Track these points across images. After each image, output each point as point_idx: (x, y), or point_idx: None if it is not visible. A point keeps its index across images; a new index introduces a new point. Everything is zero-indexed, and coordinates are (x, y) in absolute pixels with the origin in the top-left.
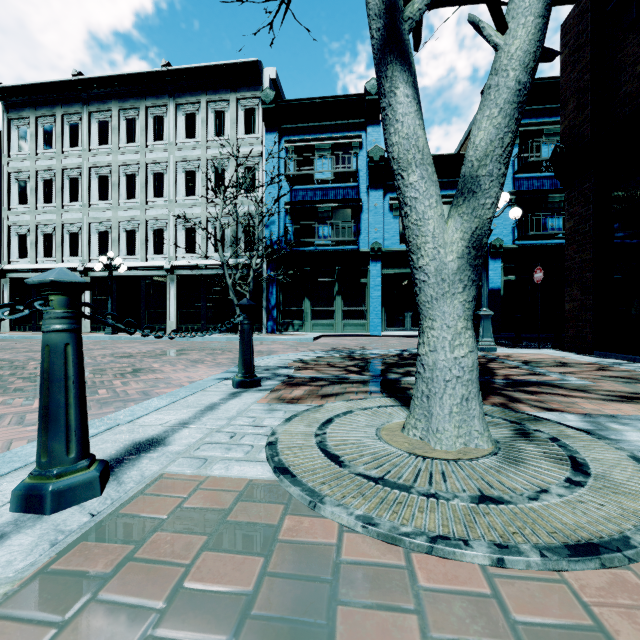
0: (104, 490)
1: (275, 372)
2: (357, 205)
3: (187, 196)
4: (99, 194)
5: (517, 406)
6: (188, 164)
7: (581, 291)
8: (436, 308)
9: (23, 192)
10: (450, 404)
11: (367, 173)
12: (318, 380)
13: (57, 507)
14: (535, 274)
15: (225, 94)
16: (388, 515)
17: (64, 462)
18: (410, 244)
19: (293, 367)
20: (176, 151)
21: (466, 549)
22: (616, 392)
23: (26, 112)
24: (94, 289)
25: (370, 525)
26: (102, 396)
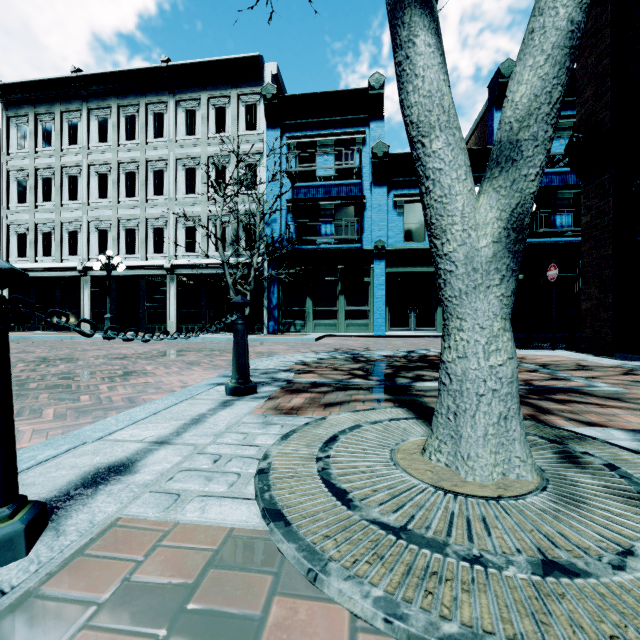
0: (34, 546)
1: (274, 376)
2: (360, 202)
3: (187, 194)
4: (98, 192)
5: (549, 418)
6: (188, 161)
7: (599, 289)
8: (466, 304)
9: (22, 191)
10: (485, 424)
11: (371, 170)
12: (320, 386)
13: None
14: (549, 271)
15: (226, 90)
16: (420, 598)
17: None
18: (432, 227)
19: (293, 370)
20: (176, 148)
21: None
22: None
23: (25, 110)
24: (93, 289)
25: (396, 618)
26: (83, 403)
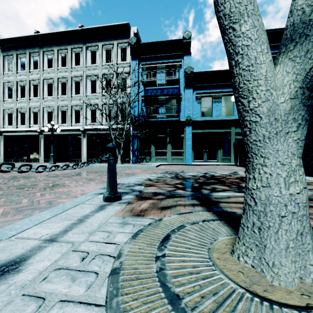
0: None
1: (132, 188)
2: (179, 97)
3: (92, 93)
4: (48, 93)
5: None
6: (92, 77)
7: (309, 140)
8: (269, 146)
9: (10, 92)
10: (286, 239)
11: (184, 80)
12: (158, 194)
13: None
14: None
15: (111, 41)
16: None
17: None
18: (240, 89)
19: (143, 184)
20: (86, 70)
21: None
22: None
23: (12, 52)
24: (45, 141)
25: None
26: (22, 205)
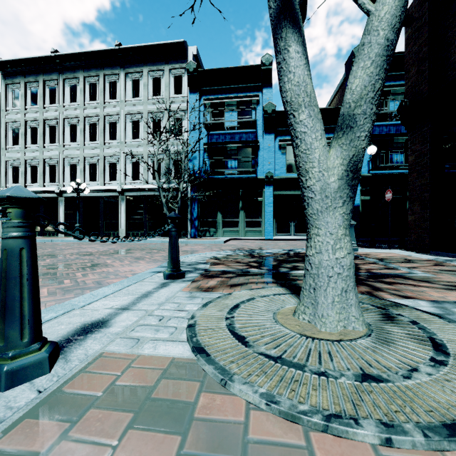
0: (53, 368)
1: (196, 267)
2: (255, 145)
3: (133, 139)
4: (70, 137)
5: (379, 294)
6: (134, 116)
7: (420, 207)
8: (321, 219)
9: (16, 136)
10: (332, 295)
11: (263, 122)
12: (227, 273)
13: (10, 384)
14: (386, 194)
15: (160, 65)
16: (287, 393)
17: (18, 346)
18: (300, 169)
19: (209, 263)
20: (125, 106)
21: (357, 428)
22: (453, 283)
23: (18, 79)
24: (67, 206)
25: (272, 403)
26: (66, 285)
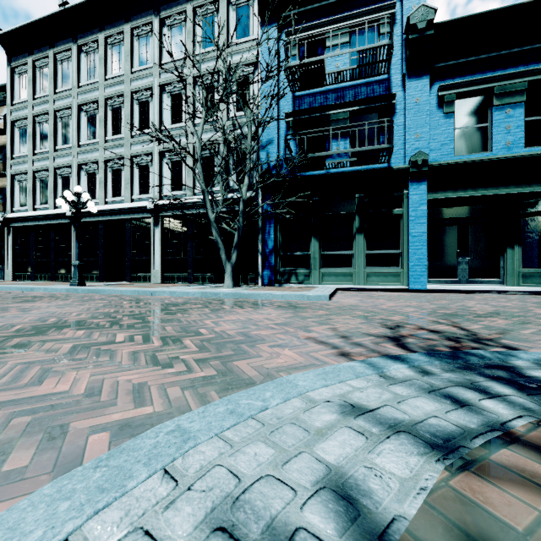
0: None
1: None
2: (387, 104)
3: (173, 124)
4: (88, 133)
5: None
6: (173, 86)
7: None
8: None
9: (24, 140)
10: None
11: (403, 56)
12: None
13: None
14: None
15: None
16: None
17: None
18: None
19: None
20: (161, 73)
21: None
22: None
23: (25, 58)
24: (83, 235)
25: None
26: None
